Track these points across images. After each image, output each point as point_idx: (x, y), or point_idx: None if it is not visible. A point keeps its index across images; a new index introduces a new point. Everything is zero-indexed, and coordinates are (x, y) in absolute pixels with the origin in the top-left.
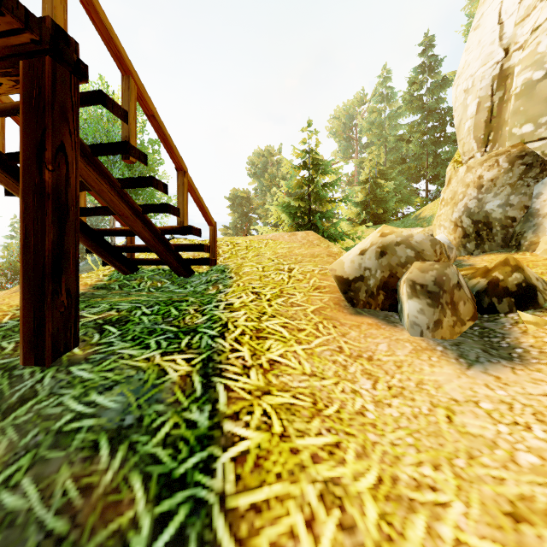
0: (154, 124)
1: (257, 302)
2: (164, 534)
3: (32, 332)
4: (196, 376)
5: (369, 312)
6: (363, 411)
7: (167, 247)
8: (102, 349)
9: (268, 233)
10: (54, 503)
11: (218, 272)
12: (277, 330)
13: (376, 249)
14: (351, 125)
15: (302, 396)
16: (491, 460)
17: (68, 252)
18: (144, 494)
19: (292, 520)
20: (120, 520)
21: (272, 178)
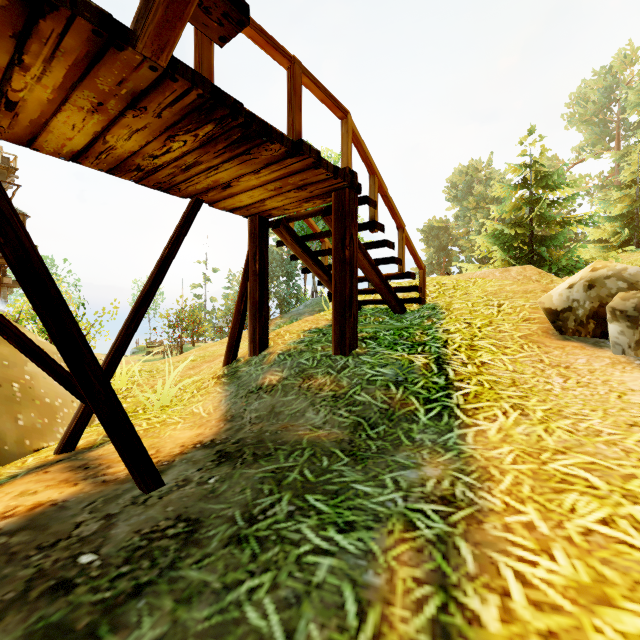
0: (385, 200)
1: (469, 329)
2: (431, 413)
3: (339, 337)
4: (432, 364)
5: (578, 339)
6: (550, 390)
7: (389, 289)
8: (371, 350)
9: (474, 270)
10: (378, 400)
11: (429, 309)
12: (486, 346)
13: (583, 282)
14: (608, 101)
15: (505, 379)
16: (637, 411)
17: (354, 294)
18: (418, 402)
19: (495, 412)
20: (409, 408)
21: (478, 199)
